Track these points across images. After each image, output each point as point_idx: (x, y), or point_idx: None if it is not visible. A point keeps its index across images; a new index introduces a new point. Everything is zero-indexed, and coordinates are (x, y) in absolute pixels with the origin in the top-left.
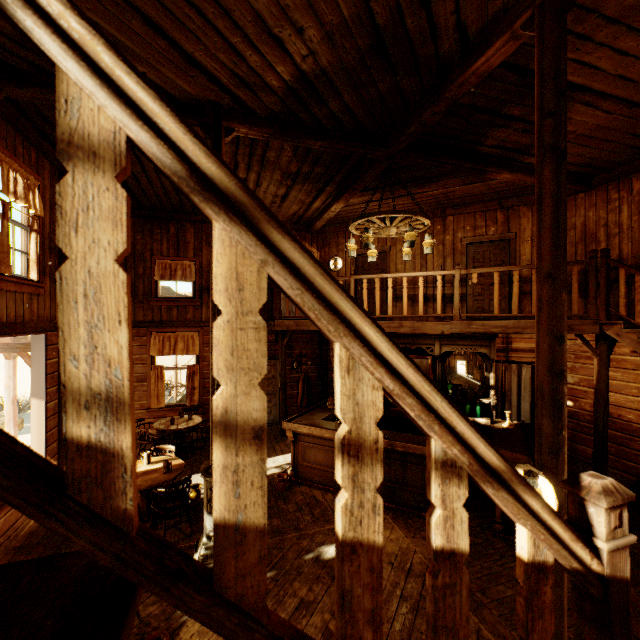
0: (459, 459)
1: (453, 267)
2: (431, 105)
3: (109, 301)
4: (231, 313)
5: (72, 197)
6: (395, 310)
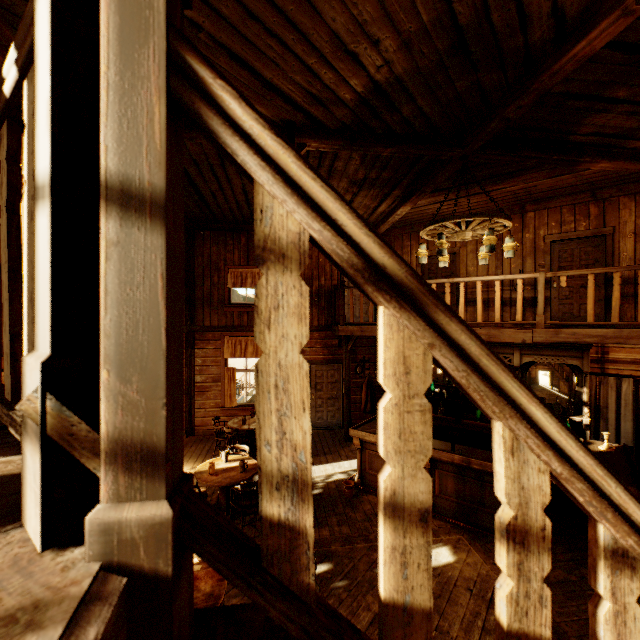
0: (634, 550)
1: (534, 268)
2: (516, 99)
3: (295, 390)
4: (398, 396)
5: (266, 297)
6: (465, 315)
